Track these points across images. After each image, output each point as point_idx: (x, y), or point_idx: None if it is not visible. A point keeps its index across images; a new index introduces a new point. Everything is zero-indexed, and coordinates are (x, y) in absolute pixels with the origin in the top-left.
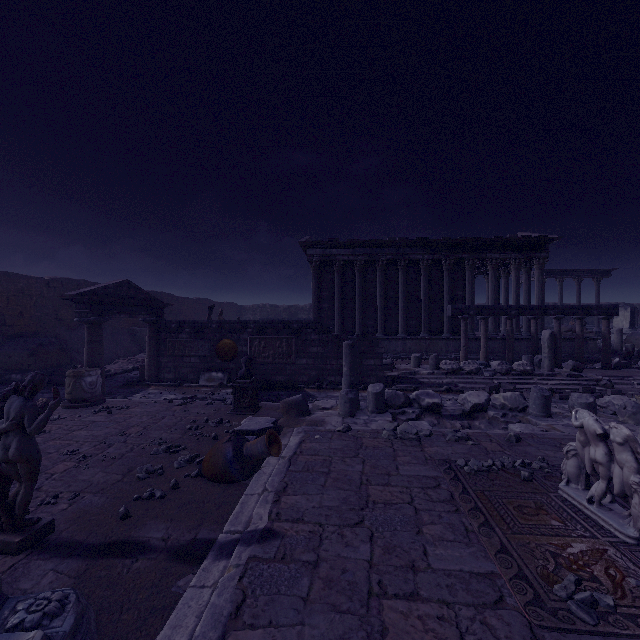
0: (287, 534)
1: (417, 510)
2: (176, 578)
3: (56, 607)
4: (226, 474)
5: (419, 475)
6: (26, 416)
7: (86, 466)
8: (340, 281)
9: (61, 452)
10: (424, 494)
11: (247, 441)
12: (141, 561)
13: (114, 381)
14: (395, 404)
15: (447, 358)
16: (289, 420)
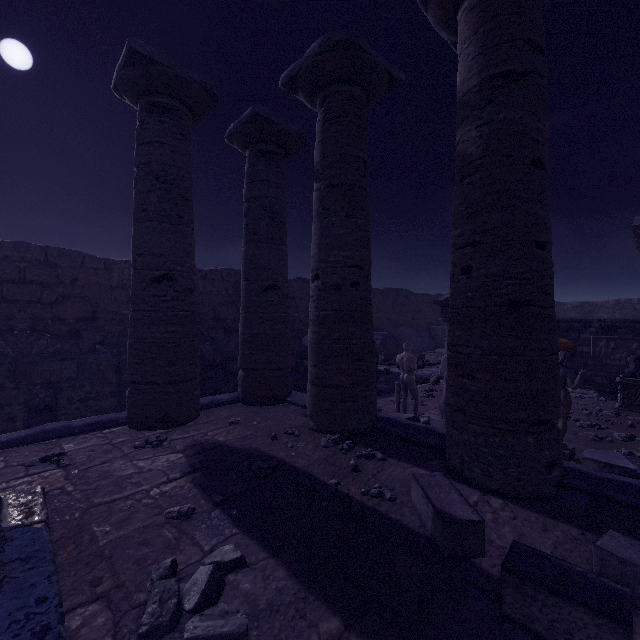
0: None
1: None
2: None
3: None
4: None
5: None
6: (567, 377)
7: None
8: None
9: None
10: None
11: None
12: None
13: None
14: None
15: None
16: None
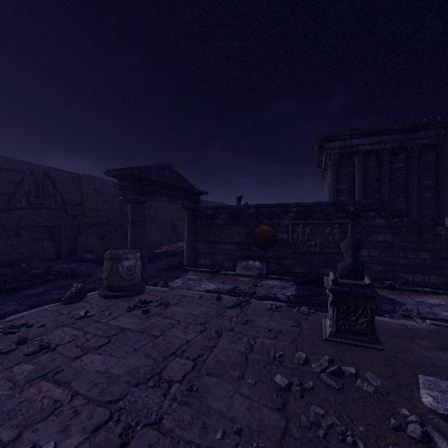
0: None
1: None
2: None
3: None
4: None
5: None
6: None
7: None
8: (362, 172)
9: None
10: None
11: None
12: None
13: (158, 264)
14: None
15: None
16: None
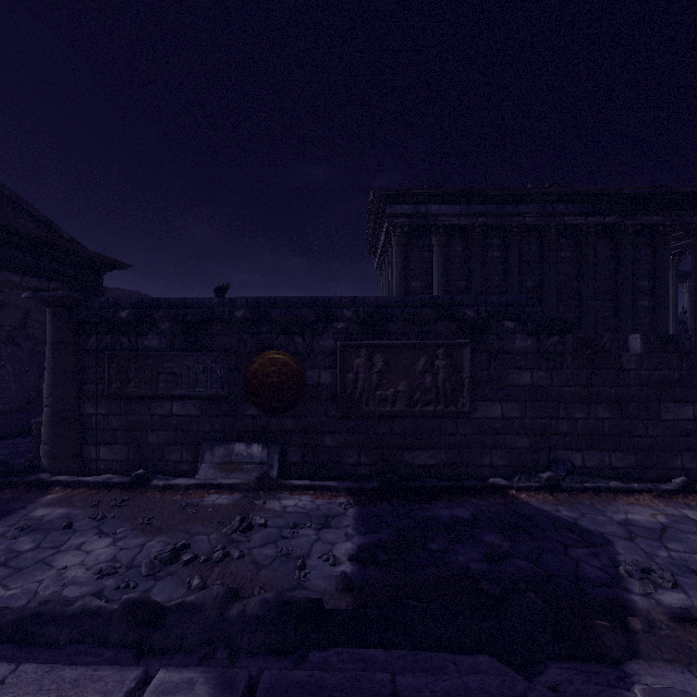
0: None
1: None
2: None
3: None
4: None
5: None
6: None
7: None
8: (443, 261)
9: None
10: None
11: None
12: None
13: None
14: None
15: None
16: None
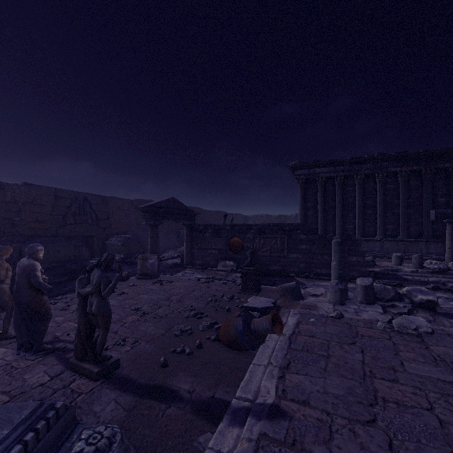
0: (294, 416)
1: (442, 421)
2: (197, 433)
3: (105, 444)
4: (237, 343)
5: (431, 377)
6: (102, 283)
7: (144, 320)
8: (322, 193)
9: (131, 308)
10: (445, 402)
11: (254, 318)
12: (172, 408)
13: (166, 263)
14: (384, 297)
15: (427, 258)
16: (285, 302)
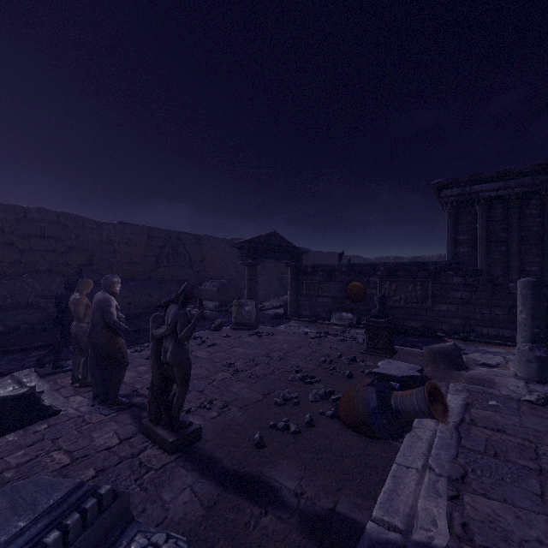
0: None
1: None
2: None
3: None
4: (368, 426)
5: None
6: (178, 323)
7: (237, 379)
8: (484, 221)
9: (222, 363)
10: None
11: (394, 390)
12: (270, 517)
13: (266, 314)
14: None
15: None
16: (437, 371)
